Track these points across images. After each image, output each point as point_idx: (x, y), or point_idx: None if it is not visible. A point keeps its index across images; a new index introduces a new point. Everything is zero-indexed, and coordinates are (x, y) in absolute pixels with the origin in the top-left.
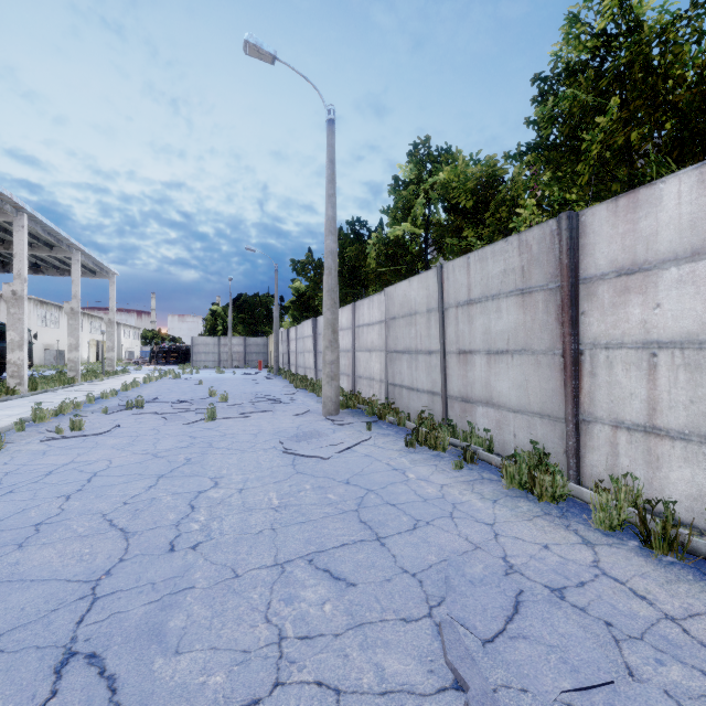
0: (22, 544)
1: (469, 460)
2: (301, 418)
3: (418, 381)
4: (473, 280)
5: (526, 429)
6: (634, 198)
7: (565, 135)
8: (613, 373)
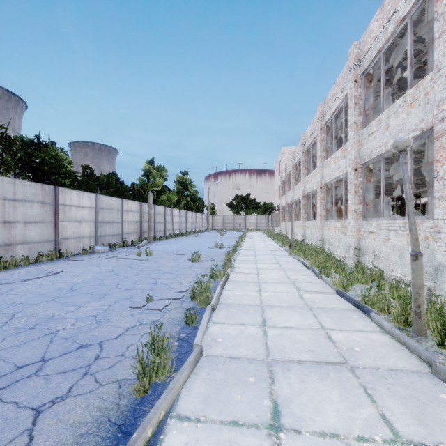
0: (52, 317)
1: None
2: None
3: None
4: None
5: None
6: None
7: None
8: None
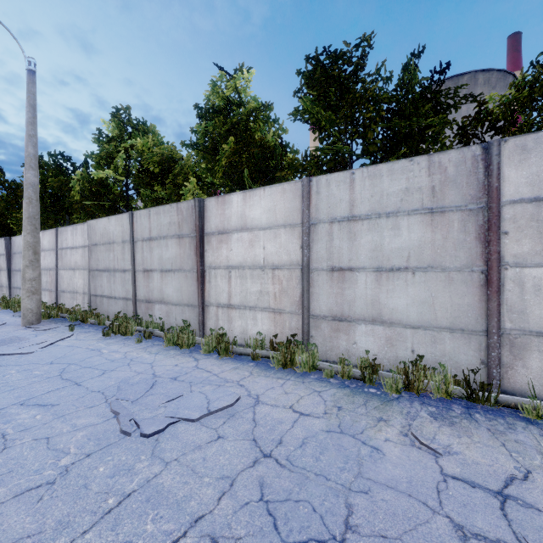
0: None
1: (147, 337)
2: None
3: (116, 291)
4: (153, 225)
5: (181, 314)
6: (224, 198)
7: (209, 147)
8: (217, 281)
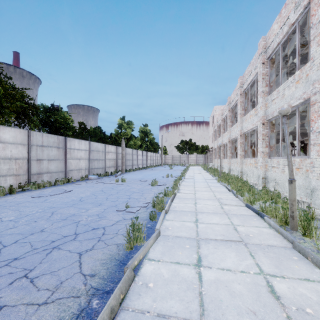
0: (74, 214)
1: None
2: None
3: None
4: None
5: None
6: None
7: None
8: None
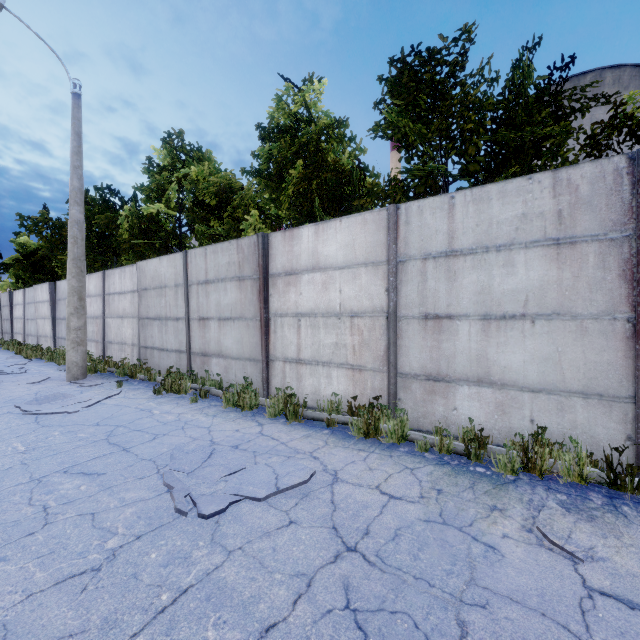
0: None
1: (203, 396)
2: (39, 385)
3: (168, 342)
4: (209, 266)
5: (242, 370)
6: (292, 233)
7: (274, 174)
8: (284, 331)
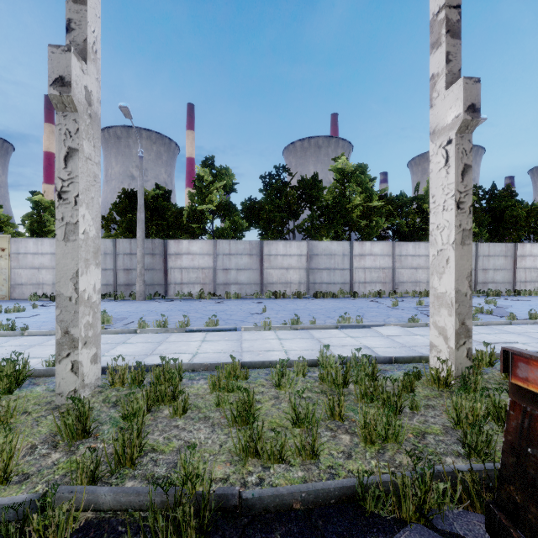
0: None
1: (508, 295)
2: None
3: None
4: (491, 250)
5: (504, 287)
6: (523, 244)
7: None
8: (520, 273)
